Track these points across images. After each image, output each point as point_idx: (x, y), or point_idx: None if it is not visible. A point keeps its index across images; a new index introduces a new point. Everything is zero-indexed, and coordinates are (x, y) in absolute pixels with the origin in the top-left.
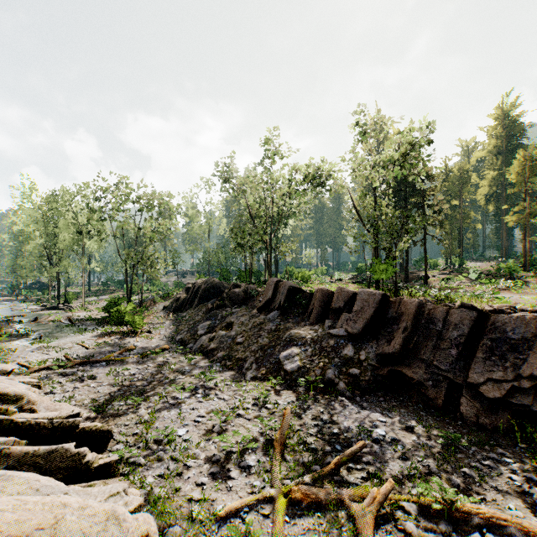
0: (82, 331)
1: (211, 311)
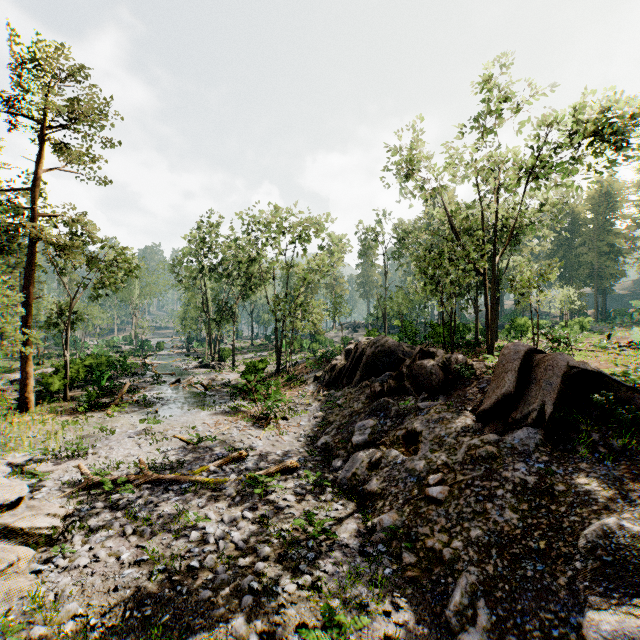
0: (208, 405)
1: (380, 397)
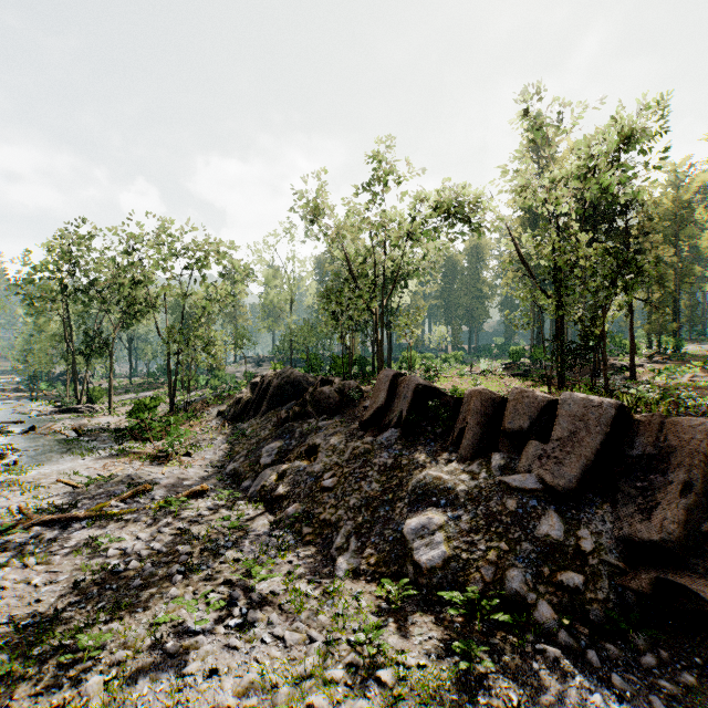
0: (88, 450)
1: (286, 423)
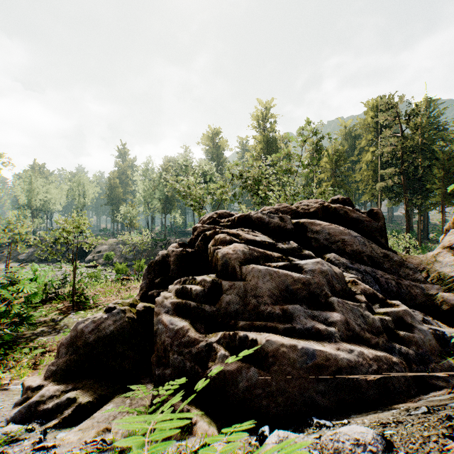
0: None
1: None
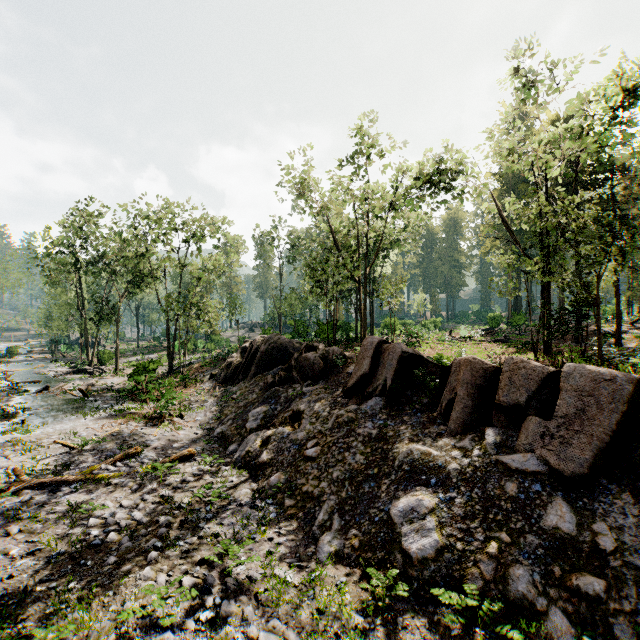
0: (91, 410)
1: (272, 388)
